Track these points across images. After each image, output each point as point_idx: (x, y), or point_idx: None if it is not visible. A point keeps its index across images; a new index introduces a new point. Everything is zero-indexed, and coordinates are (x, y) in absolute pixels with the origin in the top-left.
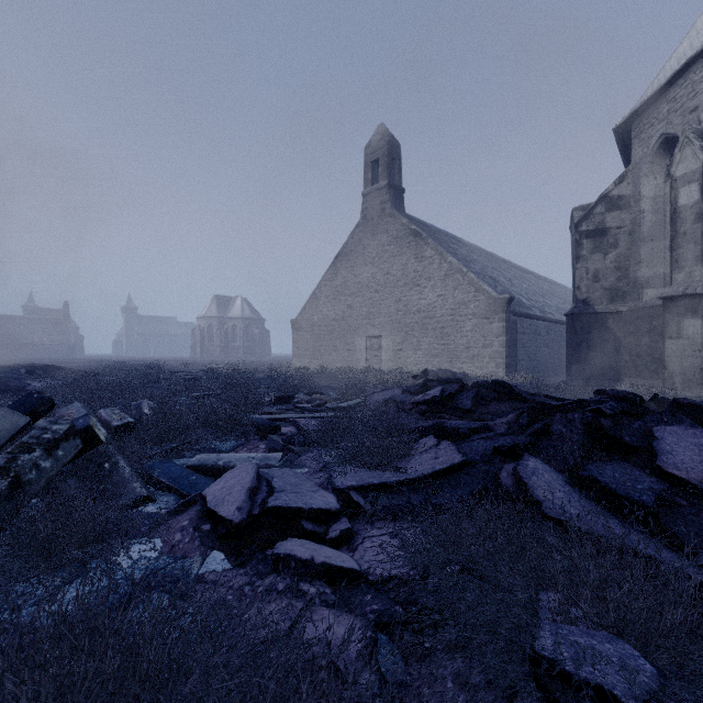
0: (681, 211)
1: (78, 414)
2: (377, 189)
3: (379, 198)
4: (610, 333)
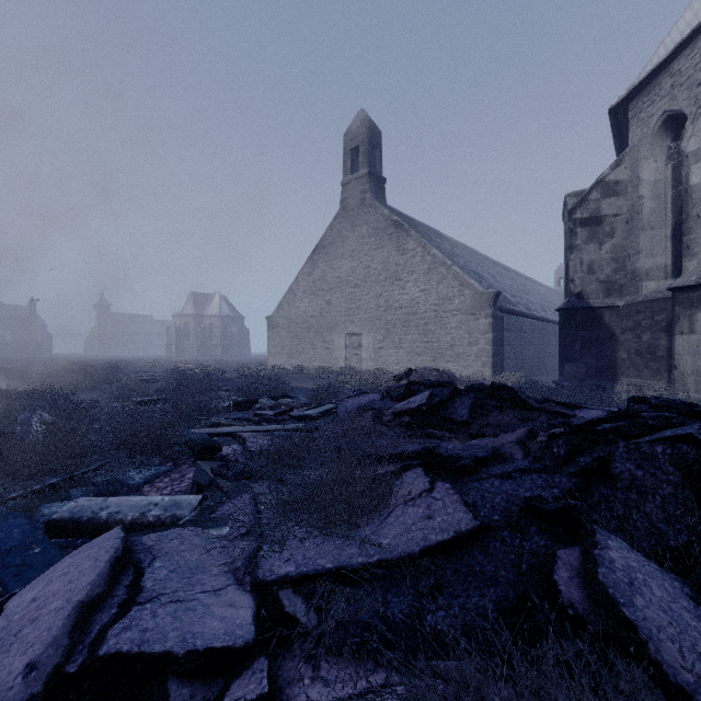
0: (693, 191)
1: None
2: (357, 178)
3: (359, 187)
4: (606, 329)
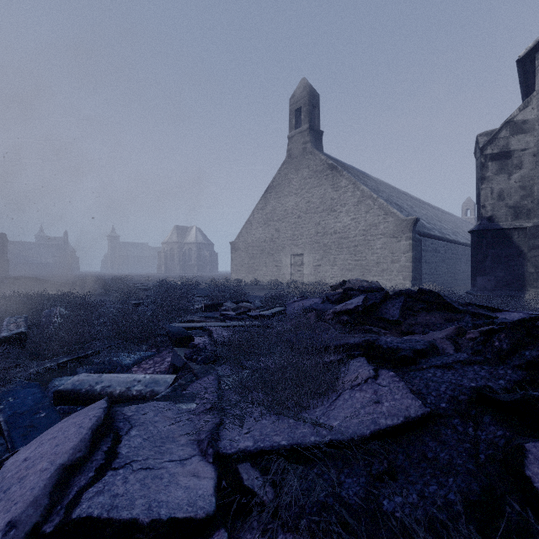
0: None
1: None
2: (300, 132)
3: (301, 139)
4: (514, 247)
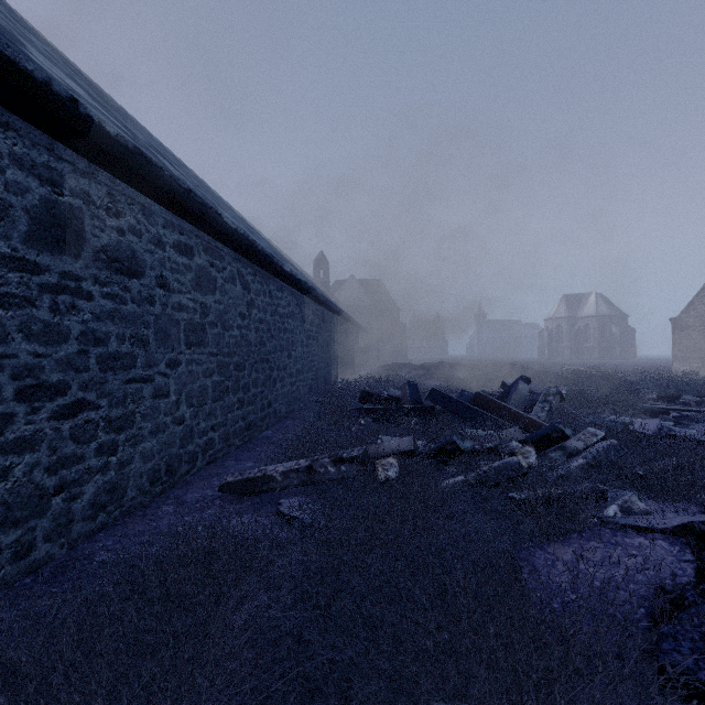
0: None
1: (537, 388)
2: None
3: None
4: None
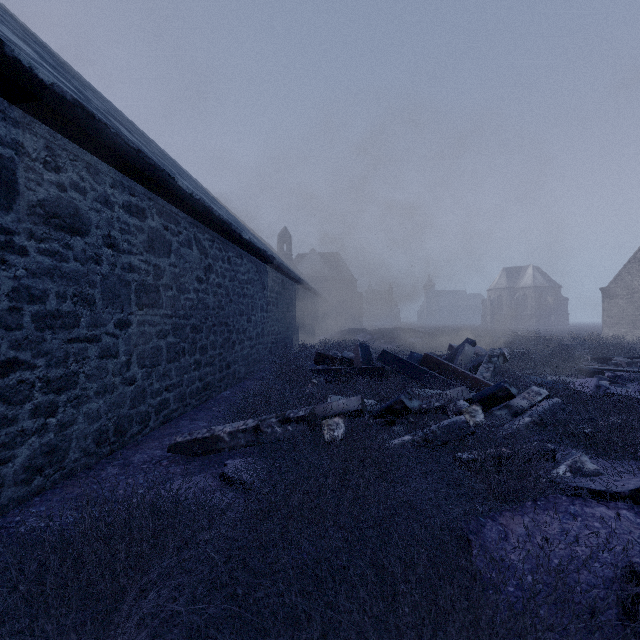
0: None
1: (482, 350)
2: None
3: None
4: None
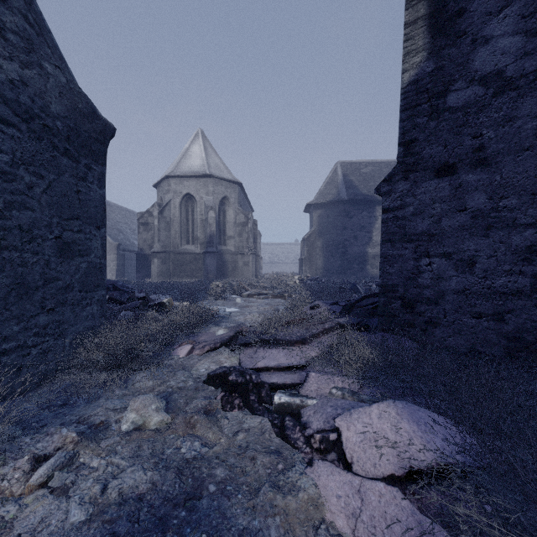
0: (155, 226)
1: None
2: None
3: None
4: (150, 262)
